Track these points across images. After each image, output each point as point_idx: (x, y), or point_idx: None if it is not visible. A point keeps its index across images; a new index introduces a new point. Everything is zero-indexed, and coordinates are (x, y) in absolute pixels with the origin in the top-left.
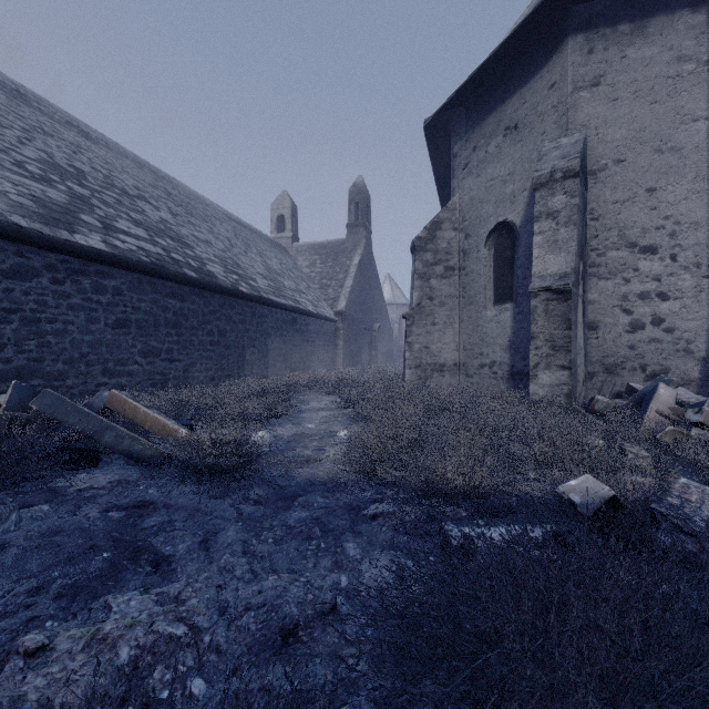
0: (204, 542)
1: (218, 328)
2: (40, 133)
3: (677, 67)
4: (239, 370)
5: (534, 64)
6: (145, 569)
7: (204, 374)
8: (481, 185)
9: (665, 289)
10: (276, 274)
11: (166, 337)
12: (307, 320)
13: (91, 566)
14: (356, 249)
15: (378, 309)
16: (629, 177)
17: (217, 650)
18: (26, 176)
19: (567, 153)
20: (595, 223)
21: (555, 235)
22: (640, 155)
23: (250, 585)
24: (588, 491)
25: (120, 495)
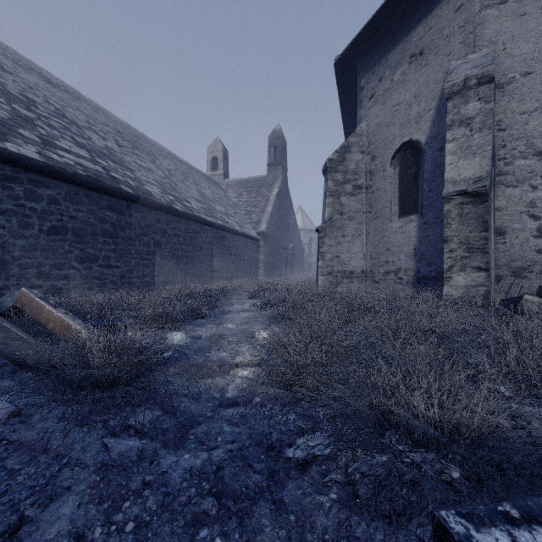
0: (6, 535)
1: (154, 240)
2: None
3: None
4: (174, 277)
5: None
6: None
7: (141, 280)
8: (387, 111)
9: None
10: (209, 200)
11: (104, 245)
12: (234, 238)
13: None
14: (274, 183)
15: (292, 232)
16: (537, 89)
17: None
18: None
19: (479, 63)
20: (502, 133)
21: (469, 141)
22: None
23: None
24: None
25: None
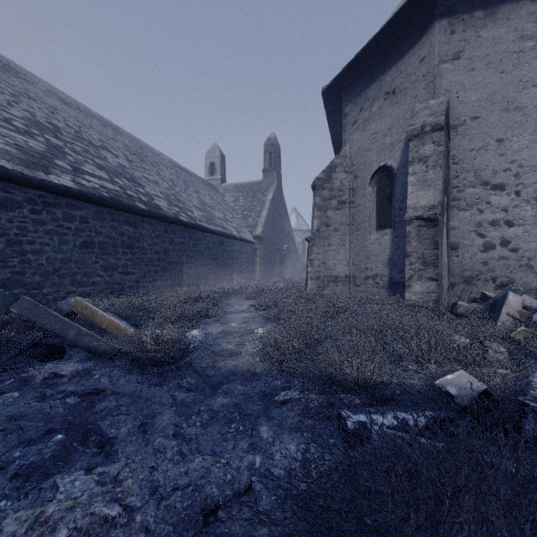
0: (142, 425)
1: (163, 248)
2: (25, 98)
3: (520, 44)
4: (180, 281)
5: (408, 43)
6: (92, 450)
7: (152, 284)
8: (366, 138)
9: (511, 218)
10: (208, 207)
11: (122, 255)
12: (232, 242)
13: (46, 447)
14: (269, 188)
15: (286, 234)
16: (483, 131)
17: (146, 530)
18: (12, 130)
19: (435, 111)
20: (456, 166)
21: (425, 175)
22: (491, 113)
23: (179, 466)
24: (463, 384)
25: (77, 384)
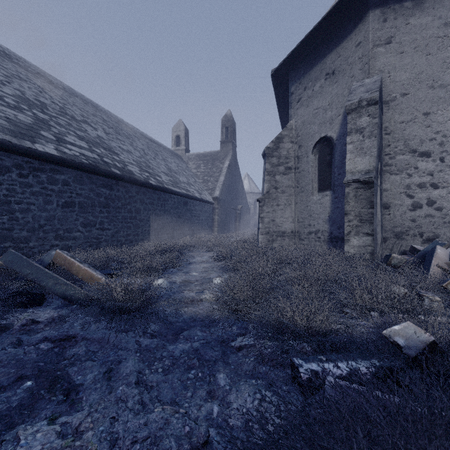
0: (108, 372)
1: (135, 208)
2: (17, 79)
3: (444, 30)
4: (149, 235)
5: (346, 30)
6: (58, 398)
7: (125, 238)
8: (309, 112)
9: (436, 181)
10: (174, 172)
11: (99, 213)
12: (194, 203)
13: (15, 395)
14: (226, 157)
15: (240, 196)
16: (411, 105)
17: None
18: (3, 105)
19: (370, 88)
20: (388, 136)
21: (362, 144)
22: (419, 90)
23: (138, 417)
24: (411, 335)
25: (52, 329)
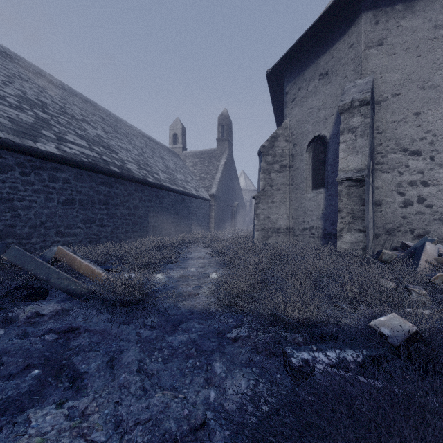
0: (110, 361)
1: (134, 205)
2: (18, 79)
3: (434, 32)
4: (147, 232)
5: (339, 32)
6: (64, 385)
7: (124, 235)
8: (303, 112)
9: (426, 179)
10: (172, 170)
11: (99, 210)
12: (191, 200)
13: (24, 382)
14: (222, 155)
15: (236, 193)
16: (402, 105)
17: None
18: (6, 105)
19: (362, 89)
20: (380, 135)
21: (354, 143)
22: (410, 91)
23: (140, 401)
24: (396, 326)
25: (56, 322)
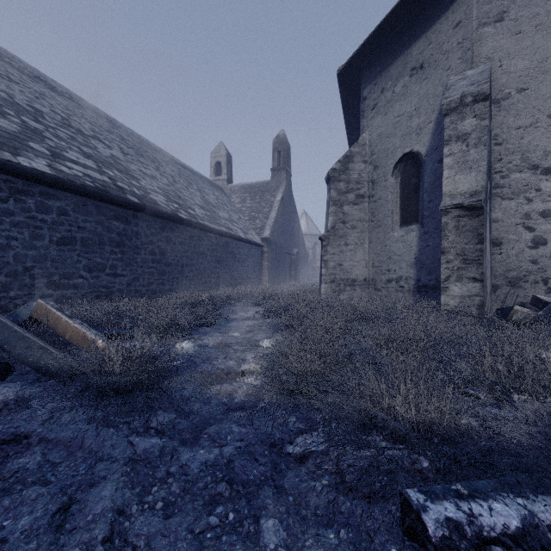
0: (61, 511)
1: (160, 248)
2: (5, 79)
3: None
4: (179, 285)
5: (439, 8)
6: None
7: (146, 288)
8: (388, 122)
9: None
10: (212, 206)
11: (111, 254)
12: (238, 244)
13: None
14: (278, 188)
15: (296, 237)
16: (532, 104)
17: None
18: None
19: (475, 80)
20: (499, 147)
21: (465, 156)
22: (542, 83)
23: None
24: None
25: None
